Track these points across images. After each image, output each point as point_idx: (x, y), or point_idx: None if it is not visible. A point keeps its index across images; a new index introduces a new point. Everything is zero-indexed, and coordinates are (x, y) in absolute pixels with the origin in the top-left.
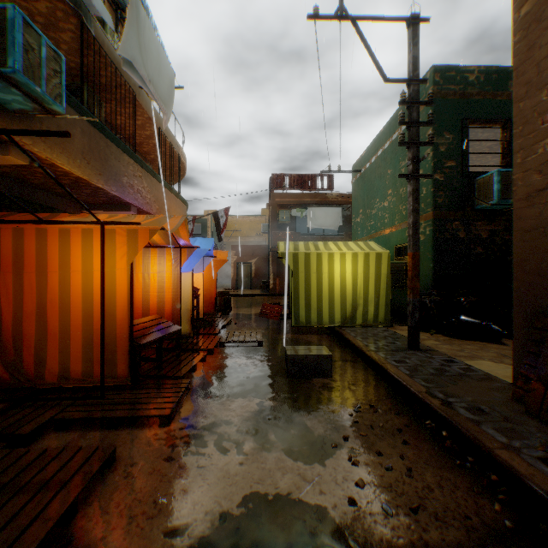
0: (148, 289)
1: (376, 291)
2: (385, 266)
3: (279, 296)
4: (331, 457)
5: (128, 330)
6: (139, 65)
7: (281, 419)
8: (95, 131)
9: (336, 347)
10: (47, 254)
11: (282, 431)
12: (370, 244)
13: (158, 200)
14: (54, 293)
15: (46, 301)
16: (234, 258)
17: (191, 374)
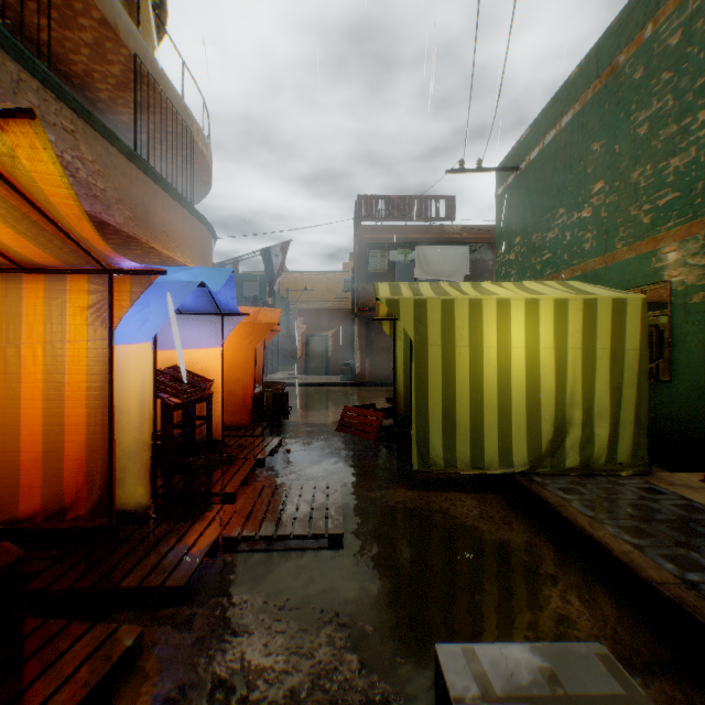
0: (19, 391)
1: (612, 390)
2: (634, 331)
3: (370, 386)
4: None
5: None
6: None
7: None
8: None
9: (550, 555)
10: None
11: None
12: (575, 285)
13: (133, 201)
14: None
15: None
16: (301, 328)
17: None
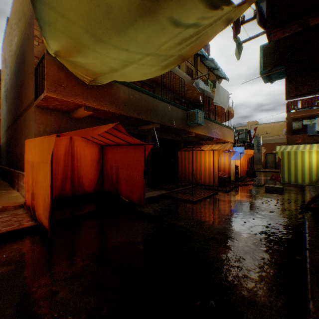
0: (220, 165)
1: None
2: None
3: None
4: (263, 201)
5: (217, 173)
6: (218, 102)
7: (255, 196)
8: (206, 120)
9: (297, 191)
10: (201, 156)
11: (254, 197)
12: None
13: (222, 133)
14: (202, 164)
15: (201, 166)
16: (263, 151)
17: (233, 188)
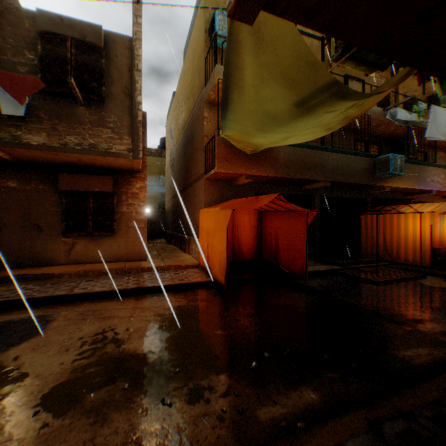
0: (440, 235)
1: None
2: None
3: None
4: None
5: (428, 248)
6: (435, 135)
7: None
8: (411, 165)
9: None
10: (398, 222)
11: None
12: None
13: None
14: (401, 234)
15: (398, 236)
16: None
17: None
